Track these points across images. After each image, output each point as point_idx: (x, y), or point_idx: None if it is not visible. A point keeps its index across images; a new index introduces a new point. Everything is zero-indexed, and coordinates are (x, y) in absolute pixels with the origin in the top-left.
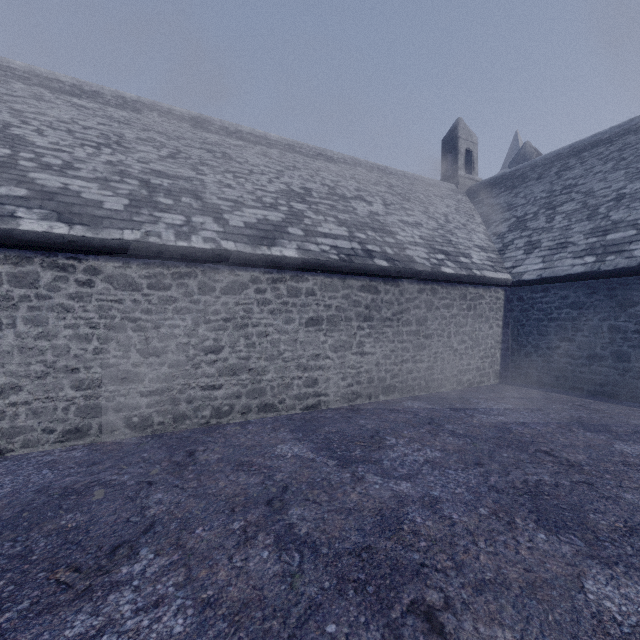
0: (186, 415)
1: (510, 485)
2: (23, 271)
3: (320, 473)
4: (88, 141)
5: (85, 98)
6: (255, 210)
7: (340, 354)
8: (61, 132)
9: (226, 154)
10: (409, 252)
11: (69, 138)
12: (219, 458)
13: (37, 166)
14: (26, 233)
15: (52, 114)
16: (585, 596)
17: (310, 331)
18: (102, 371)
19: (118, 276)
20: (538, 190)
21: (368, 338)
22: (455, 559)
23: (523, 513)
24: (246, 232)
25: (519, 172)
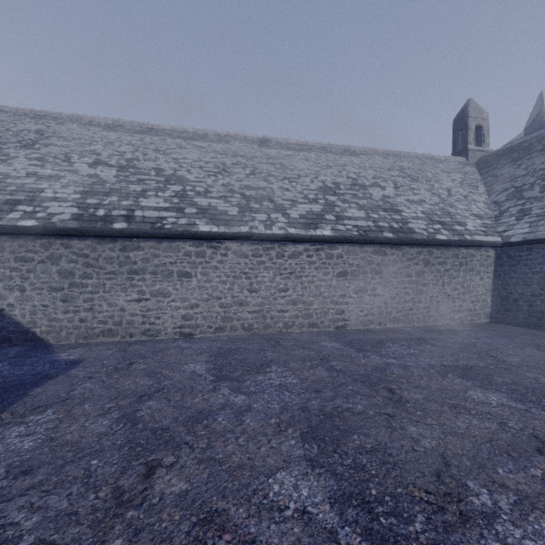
0: (270, 325)
1: (455, 365)
2: (200, 250)
3: (346, 353)
4: (210, 172)
5: (200, 140)
6: (304, 205)
7: (359, 295)
8: (197, 169)
9: (282, 164)
10: (411, 225)
11: (202, 172)
12: (292, 344)
13: (195, 194)
14: (203, 232)
15: (189, 157)
16: (465, 394)
17: (339, 280)
18: (231, 299)
19: (238, 251)
20: (539, 162)
21: (379, 285)
22: (408, 380)
23: (454, 373)
24: (300, 221)
25: (526, 143)
